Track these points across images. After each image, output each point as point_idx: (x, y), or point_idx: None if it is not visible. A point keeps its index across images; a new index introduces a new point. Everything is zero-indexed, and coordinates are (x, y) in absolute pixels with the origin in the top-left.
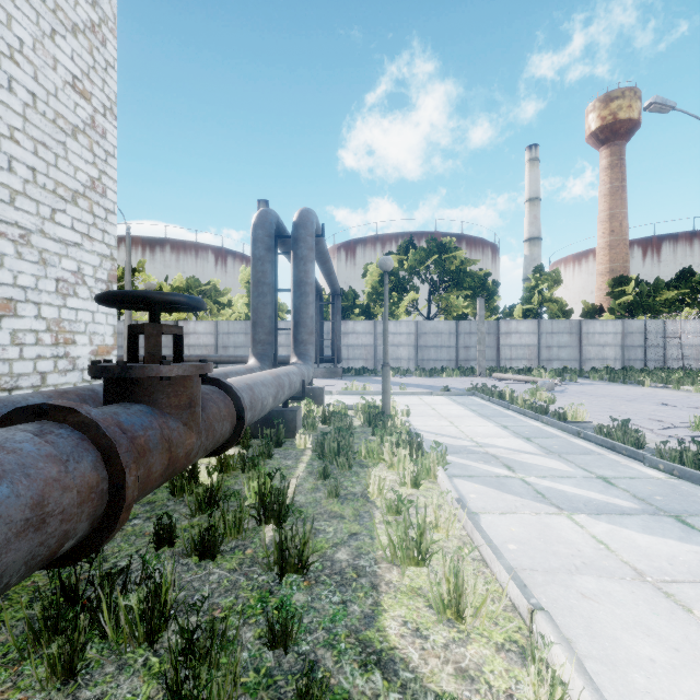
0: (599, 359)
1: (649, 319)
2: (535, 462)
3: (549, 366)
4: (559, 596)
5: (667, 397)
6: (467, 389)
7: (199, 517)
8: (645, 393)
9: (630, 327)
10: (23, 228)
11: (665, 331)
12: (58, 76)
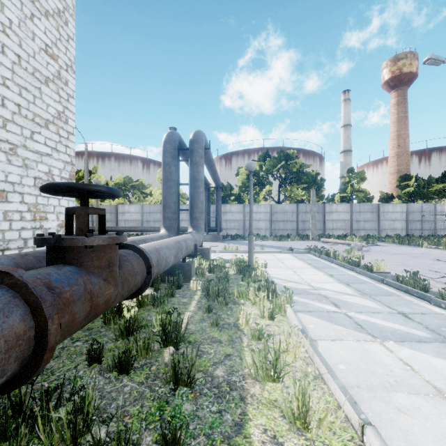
0: (391, 229)
1: (424, 203)
2: (353, 301)
3: (358, 234)
4: (381, 411)
5: (439, 255)
6: (304, 249)
7: (121, 341)
8: (424, 252)
9: (412, 208)
10: (12, 143)
11: (435, 211)
12: (35, 44)
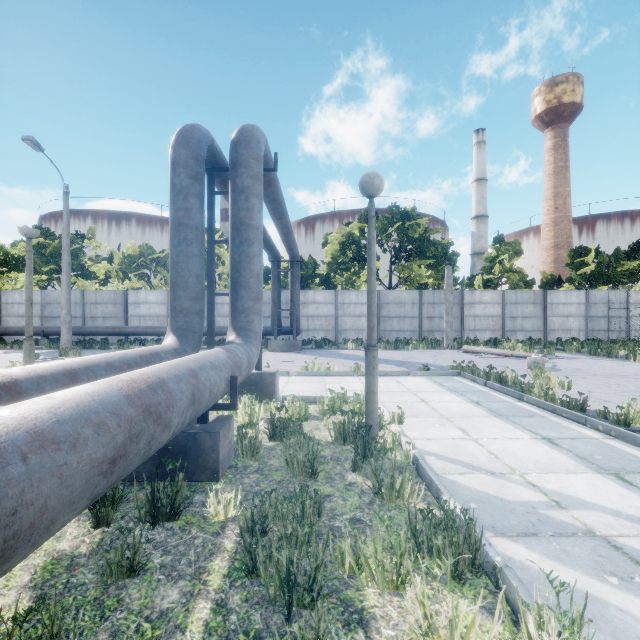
0: (563, 330)
1: (612, 290)
2: None
3: (513, 337)
4: None
5: None
6: (450, 368)
7: None
8: None
9: (594, 297)
10: None
11: (628, 302)
12: None
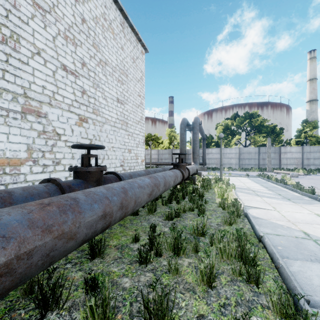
0: None
1: None
2: (263, 191)
3: (308, 168)
4: (246, 201)
5: None
6: (256, 175)
7: (180, 192)
8: None
9: None
10: (132, 132)
11: None
12: (136, 94)
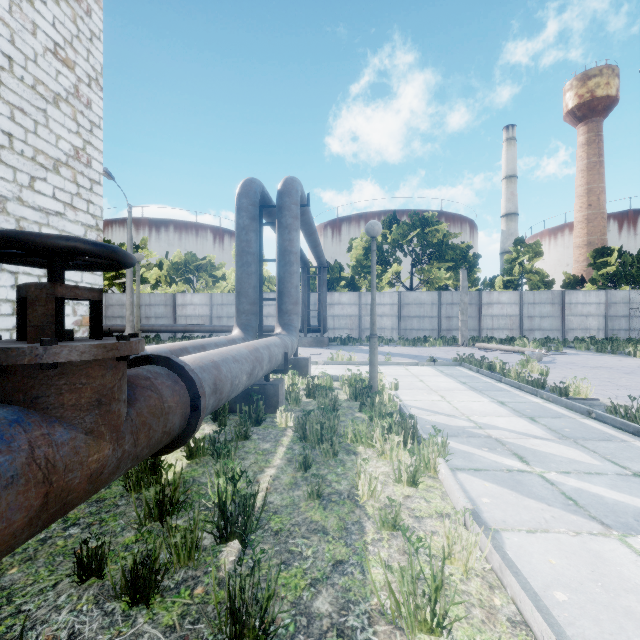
0: (582, 329)
1: (633, 290)
2: (549, 450)
3: (531, 336)
4: None
5: None
6: (453, 360)
7: (149, 526)
8: None
9: (614, 297)
10: None
11: None
12: (38, 41)
